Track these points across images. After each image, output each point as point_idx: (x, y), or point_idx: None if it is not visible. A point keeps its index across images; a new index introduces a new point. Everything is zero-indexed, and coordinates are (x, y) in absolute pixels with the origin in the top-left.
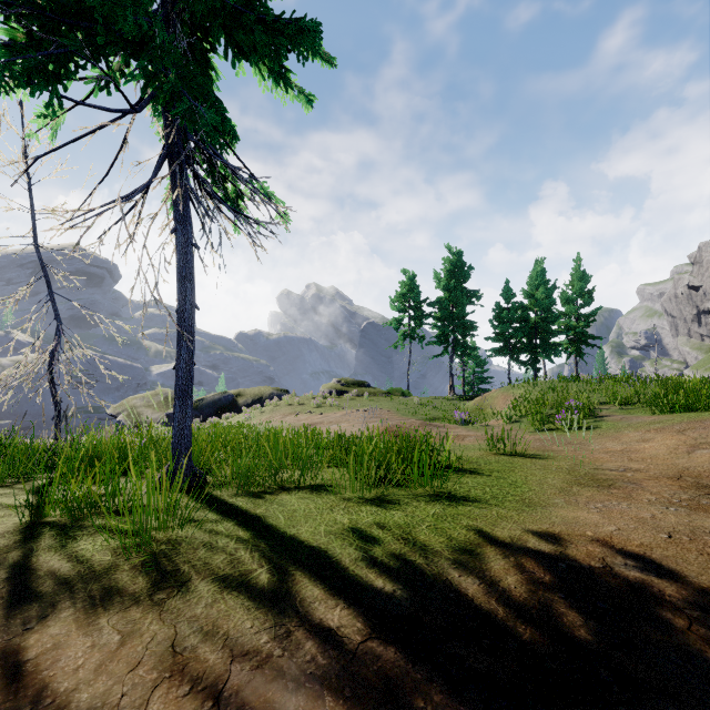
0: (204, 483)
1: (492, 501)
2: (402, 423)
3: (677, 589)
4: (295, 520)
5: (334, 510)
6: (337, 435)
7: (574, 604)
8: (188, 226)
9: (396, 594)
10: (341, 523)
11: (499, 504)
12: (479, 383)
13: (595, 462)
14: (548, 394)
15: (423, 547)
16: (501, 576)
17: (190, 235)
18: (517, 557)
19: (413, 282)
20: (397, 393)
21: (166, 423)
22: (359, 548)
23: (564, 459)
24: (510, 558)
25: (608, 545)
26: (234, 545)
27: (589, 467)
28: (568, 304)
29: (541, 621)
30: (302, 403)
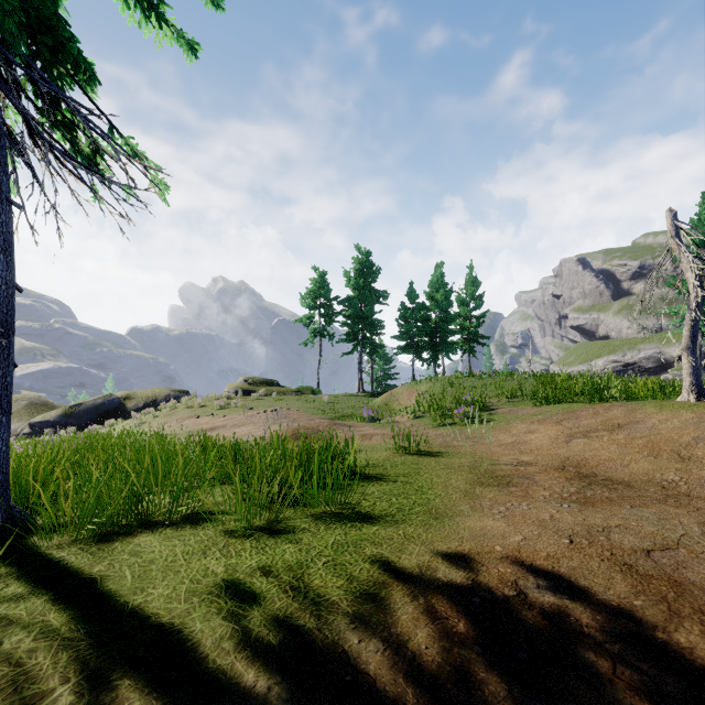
0: (30, 527)
1: (398, 516)
2: (309, 424)
3: (592, 614)
4: (148, 578)
5: (208, 553)
6: (230, 445)
7: (494, 661)
8: (1, 175)
9: (271, 693)
10: (213, 573)
11: (406, 518)
12: (387, 379)
13: (492, 456)
14: (447, 389)
15: (316, 599)
16: (410, 631)
17: (5, 188)
18: (427, 596)
19: (323, 279)
20: (307, 391)
21: (30, 434)
22: (231, 615)
23: (464, 456)
24: (420, 599)
25: (518, 561)
26: (30, 643)
27: (488, 463)
28: (463, 306)
29: (460, 702)
30: (203, 405)
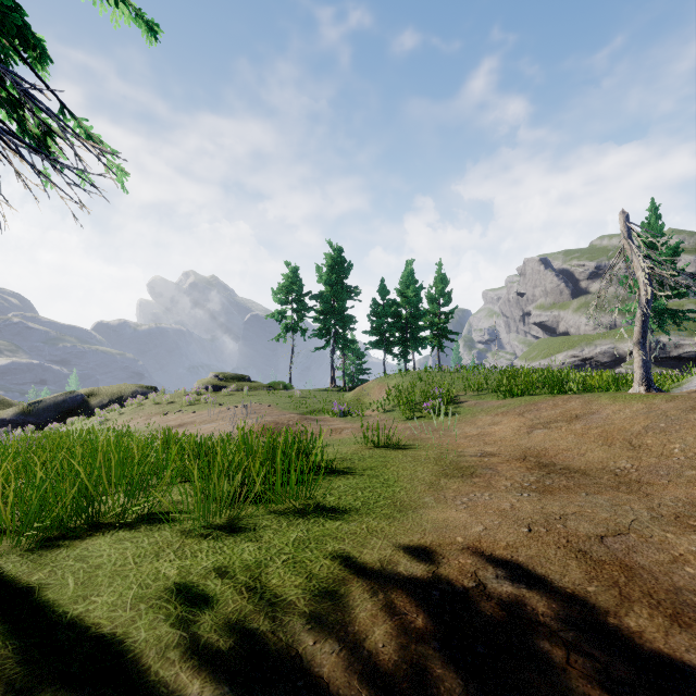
0: None
1: (362, 510)
2: (280, 419)
3: (548, 603)
4: (92, 585)
5: (161, 556)
6: (194, 442)
7: (451, 656)
8: None
9: None
10: (164, 577)
11: (370, 512)
12: (359, 374)
13: (457, 448)
14: (417, 383)
15: (272, 599)
16: (368, 629)
17: None
18: (387, 591)
19: (295, 275)
20: (279, 386)
21: None
22: (180, 622)
23: (431, 448)
24: (379, 595)
25: (478, 552)
26: None
27: (453, 454)
28: (432, 303)
29: None
30: (172, 401)
